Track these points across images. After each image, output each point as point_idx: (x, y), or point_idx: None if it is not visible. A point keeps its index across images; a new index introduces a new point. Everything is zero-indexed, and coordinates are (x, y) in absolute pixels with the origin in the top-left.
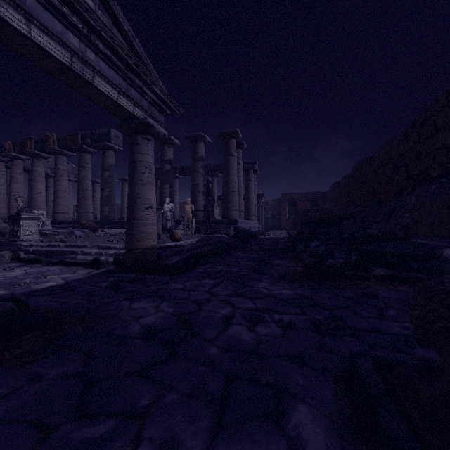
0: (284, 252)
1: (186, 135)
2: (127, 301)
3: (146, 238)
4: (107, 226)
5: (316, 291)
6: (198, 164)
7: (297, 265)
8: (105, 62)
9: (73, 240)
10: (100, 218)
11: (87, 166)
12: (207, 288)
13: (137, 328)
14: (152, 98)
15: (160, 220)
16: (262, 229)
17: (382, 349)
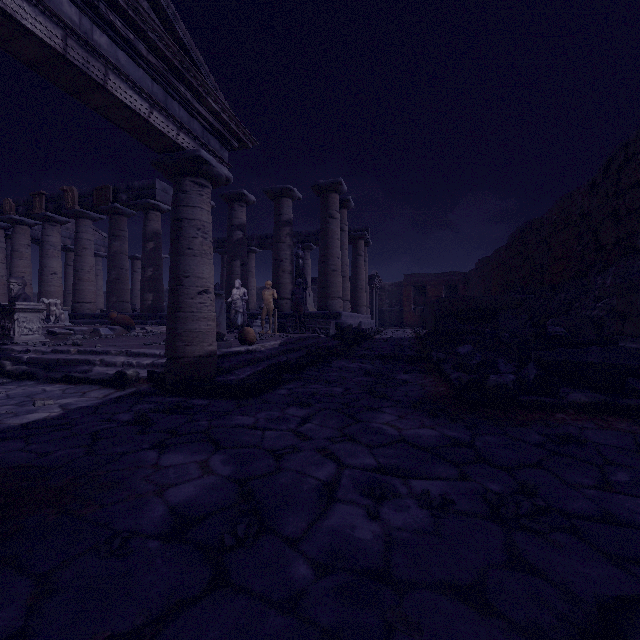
0: (413, 362)
1: (266, 188)
2: (154, 450)
3: (198, 341)
4: (150, 322)
5: (476, 431)
6: (283, 230)
7: (436, 383)
8: (127, 53)
9: (93, 343)
10: (141, 310)
11: (122, 234)
12: (292, 425)
13: (159, 511)
14: (208, 120)
15: (223, 312)
16: (376, 326)
17: (638, 567)
